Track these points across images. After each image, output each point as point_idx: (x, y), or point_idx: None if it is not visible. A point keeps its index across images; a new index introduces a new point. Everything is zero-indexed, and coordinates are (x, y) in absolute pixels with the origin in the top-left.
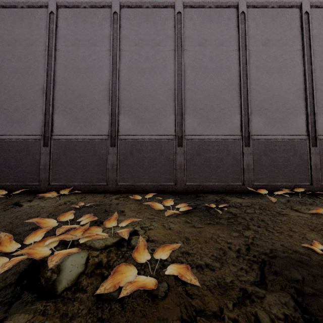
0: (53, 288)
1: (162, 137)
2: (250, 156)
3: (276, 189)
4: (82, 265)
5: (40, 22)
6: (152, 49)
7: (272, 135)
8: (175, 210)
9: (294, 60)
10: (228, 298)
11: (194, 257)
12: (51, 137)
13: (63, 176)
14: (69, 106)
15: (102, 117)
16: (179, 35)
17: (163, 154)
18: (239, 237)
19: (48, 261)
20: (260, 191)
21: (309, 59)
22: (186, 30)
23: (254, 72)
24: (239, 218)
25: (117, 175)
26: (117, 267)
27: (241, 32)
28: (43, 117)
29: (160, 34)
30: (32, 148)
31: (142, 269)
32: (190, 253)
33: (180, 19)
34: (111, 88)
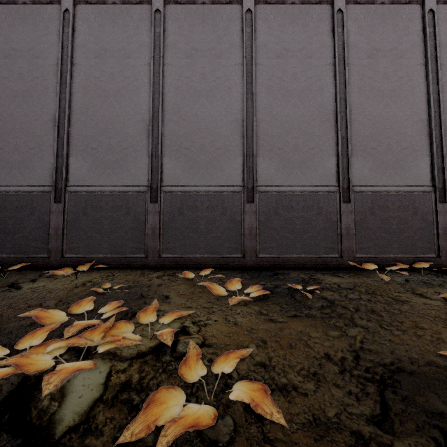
0: (49, 429)
1: (224, 188)
2: (351, 216)
3: (388, 263)
4: (99, 386)
5: (49, 24)
6: (210, 63)
7: (382, 186)
8: (244, 295)
9: (413, 78)
10: (332, 446)
11: (274, 372)
12: (65, 189)
13: (83, 244)
14: (91, 145)
15: (139, 160)
16: (249, 42)
17: (226, 213)
18: (341, 339)
19: (42, 383)
20: (366, 266)
21: (435, 78)
22: (259, 35)
23: (356, 96)
24: (338, 308)
25: (160, 243)
26: (154, 391)
27: (338, 38)
28: (54, 161)
29: (221, 41)
30: (38, 204)
31: (193, 393)
32: (267, 365)
33: (251, 21)
34: (152, 119)
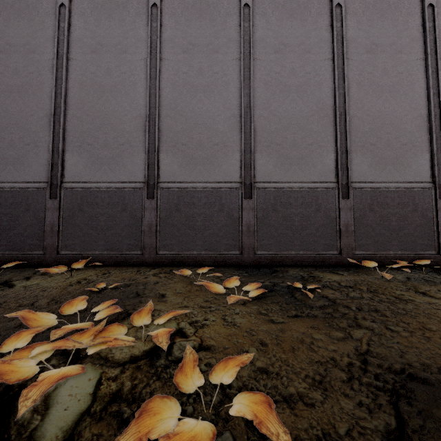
0: None
1: (222, 184)
2: (350, 213)
3: (387, 260)
4: (87, 397)
5: (45, 19)
6: (207, 58)
7: (381, 182)
8: (242, 294)
9: (413, 73)
10: None
11: (276, 380)
12: (61, 185)
13: (79, 241)
14: (87, 140)
15: (135, 156)
16: (247, 37)
17: (223, 209)
18: (346, 341)
19: (22, 396)
20: (366, 264)
21: (435, 73)
22: (257, 30)
23: (354, 91)
24: (340, 307)
25: (157, 240)
26: (146, 405)
27: (337, 33)
28: (50, 156)
29: (219, 36)
30: (34, 200)
31: (189, 405)
32: (269, 372)
33: (249, 15)
34: (149, 114)
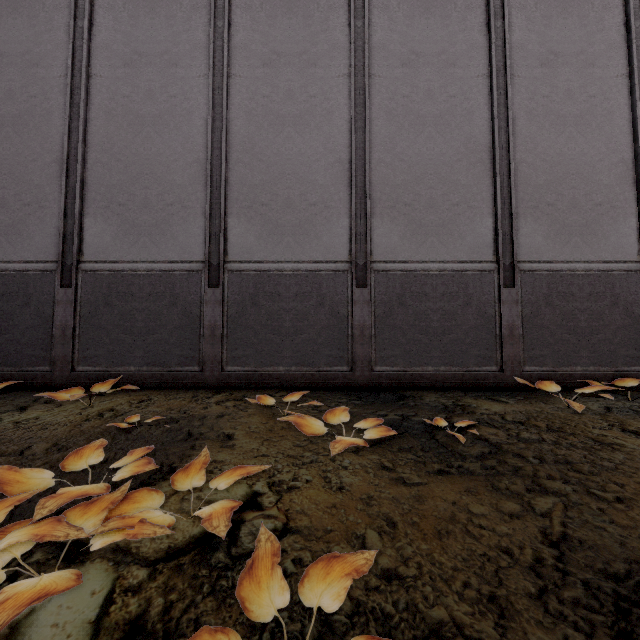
0: None
1: (321, 265)
2: (516, 308)
3: (573, 381)
4: (85, 629)
5: (54, 15)
6: (299, 74)
7: (563, 262)
8: (354, 434)
9: (611, 97)
10: None
11: (415, 595)
12: (77, 266)
13: (105, 352)
14: (118, 199)
15: (191, 222)
16: (360, 42)
17: (324, 303)
18: (525, 518)
19: None
20: (542, 386)
21: None
22: (374, 31)
23: (523, 124)
24: (510, 457)
25: (224, 349)
26: None
27: (496, 36)
28: (61, 223)
29: (317, 40)
30: (36, 289)
31: None
32: (401, 577)
33: (362, 9)
34: (211, 159)
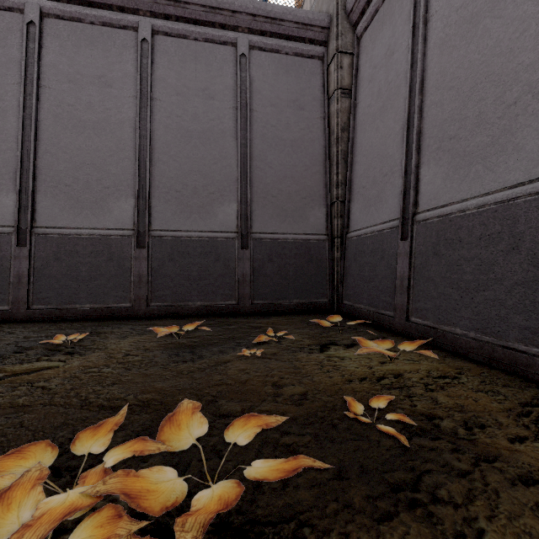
0: None
1: None
2: None
3: None
4: None
5: None
6: None
7: None
8: None
9: None
10: None
11: None
12: (413, 218)
13: (432, 306)
14: (448, 133)
15: None
16: None
17: None
18: None
19: None
20: None
21: None
22: None
23: None
24: None
25: None
26: None
27: None
28: (402, 181)
29: None
30: (387, 245)
31: None
32: None
33: None
34: None
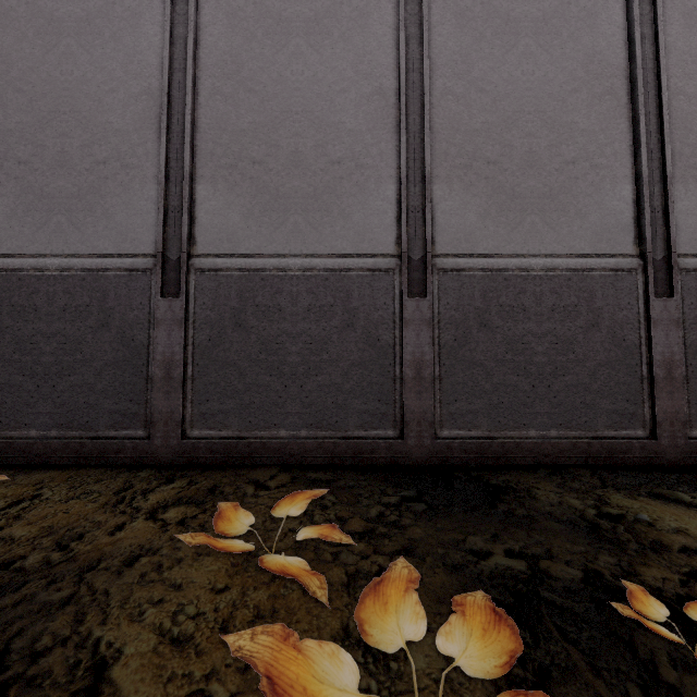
0: None
1: (351, 261)
2: (676, 332)
3: None
4: None
5: None
6: None
7: None
8: (436, 657)
9: None
10: None
11: None
12: None
13: None
14: (16, 153)
15: (136, 190)
16: None
17: (354, 323)
18: None
19: None
20: None
21: None
22: None
23: (678, 32)
24: None
25: (187, 401)
26: None
27: None
28: None
29: None
30: None
31: None
32: None
33: None
34: (169, 87)
